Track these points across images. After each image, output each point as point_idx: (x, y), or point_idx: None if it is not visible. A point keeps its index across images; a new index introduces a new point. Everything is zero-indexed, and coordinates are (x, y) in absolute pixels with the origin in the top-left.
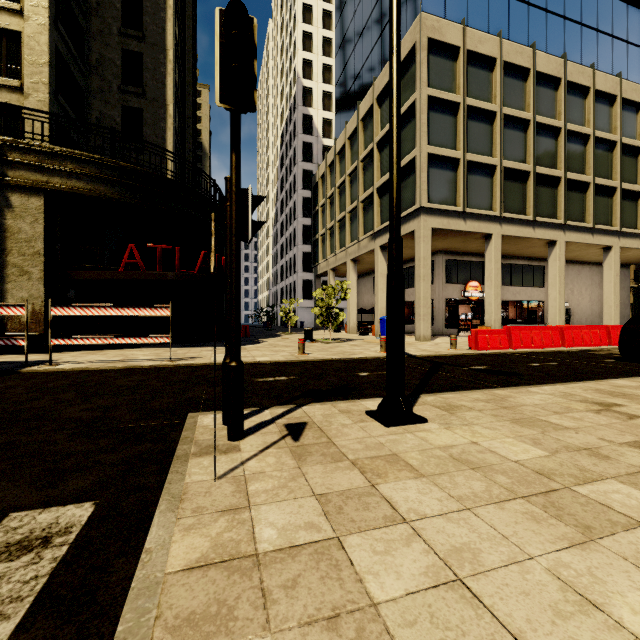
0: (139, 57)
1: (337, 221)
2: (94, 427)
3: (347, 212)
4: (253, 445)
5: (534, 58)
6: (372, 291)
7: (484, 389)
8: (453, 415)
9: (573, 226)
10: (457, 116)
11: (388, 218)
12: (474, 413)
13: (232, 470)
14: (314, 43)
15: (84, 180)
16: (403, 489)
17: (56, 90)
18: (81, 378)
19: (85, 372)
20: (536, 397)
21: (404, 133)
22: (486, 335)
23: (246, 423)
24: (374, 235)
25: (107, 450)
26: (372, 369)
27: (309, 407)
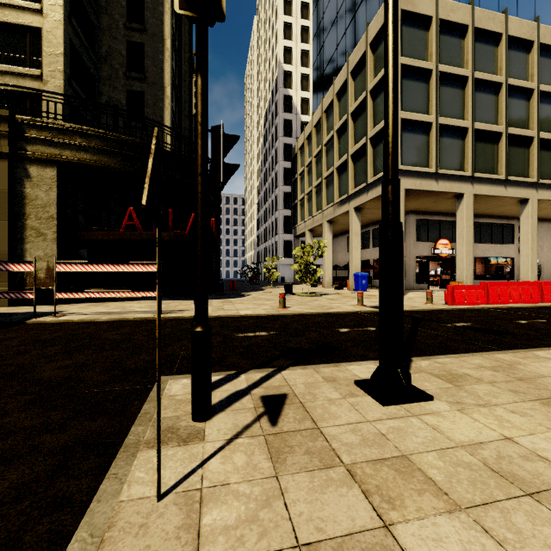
0: (141, 47)
1: (314, 187)
2: (57, 391)
3: (323, 178)
4: (220, 430)
5: (506, 23)
6: (346, 249)
7: (482, 352)
8: (461, 389)
9: (546, 184)
10: (429, 82)
11: (362, 181)
12: (486, 387)
13: (186, 477)
14: (293, 32)
15: (91, 152)
16: (437, 541)
17: (71, 77)
18: (75, 330)
19: (82, 324)
20: (550, 365)
21: (377, 102)
22: (463, 290)
23: (218, 393)
24: (348, 198)
25: (54, 427)
26: (352, 324)
27: (289, 372)
